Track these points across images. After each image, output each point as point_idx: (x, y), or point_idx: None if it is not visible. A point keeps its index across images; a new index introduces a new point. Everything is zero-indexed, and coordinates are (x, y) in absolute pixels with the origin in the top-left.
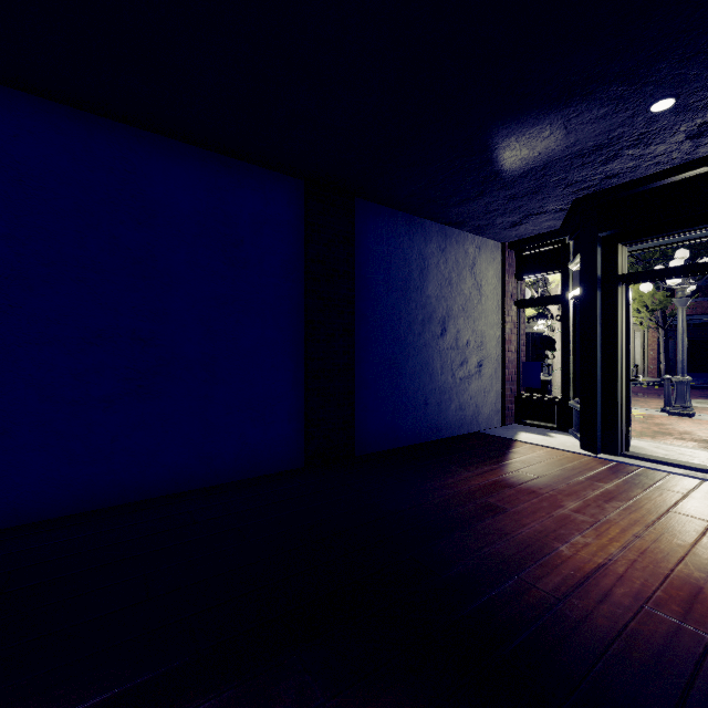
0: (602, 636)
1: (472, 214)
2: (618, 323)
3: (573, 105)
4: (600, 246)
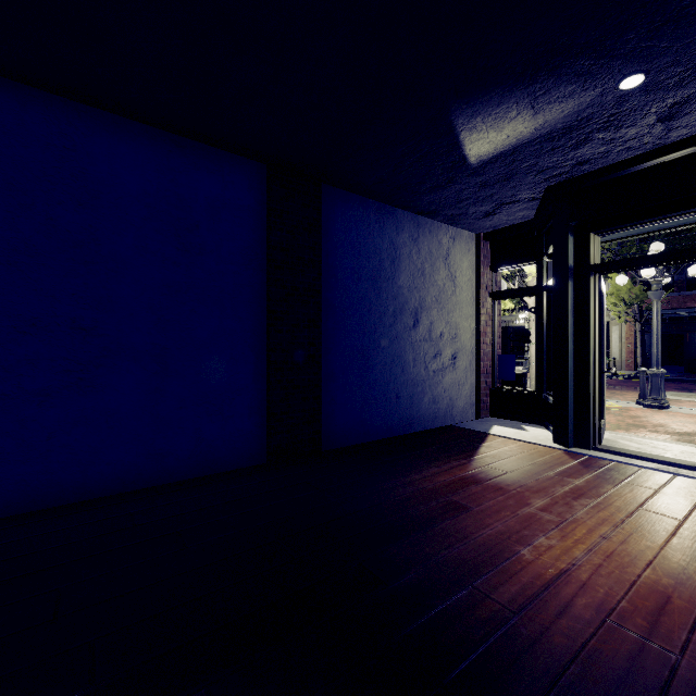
0: (557, 658)
1: (444, 202)
2: (591, 314)
3: (539, 81)
4: (572, 235)
